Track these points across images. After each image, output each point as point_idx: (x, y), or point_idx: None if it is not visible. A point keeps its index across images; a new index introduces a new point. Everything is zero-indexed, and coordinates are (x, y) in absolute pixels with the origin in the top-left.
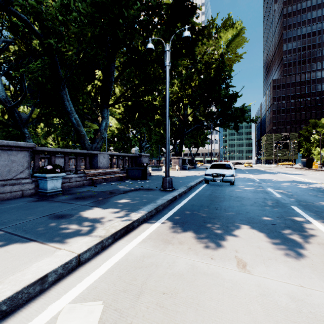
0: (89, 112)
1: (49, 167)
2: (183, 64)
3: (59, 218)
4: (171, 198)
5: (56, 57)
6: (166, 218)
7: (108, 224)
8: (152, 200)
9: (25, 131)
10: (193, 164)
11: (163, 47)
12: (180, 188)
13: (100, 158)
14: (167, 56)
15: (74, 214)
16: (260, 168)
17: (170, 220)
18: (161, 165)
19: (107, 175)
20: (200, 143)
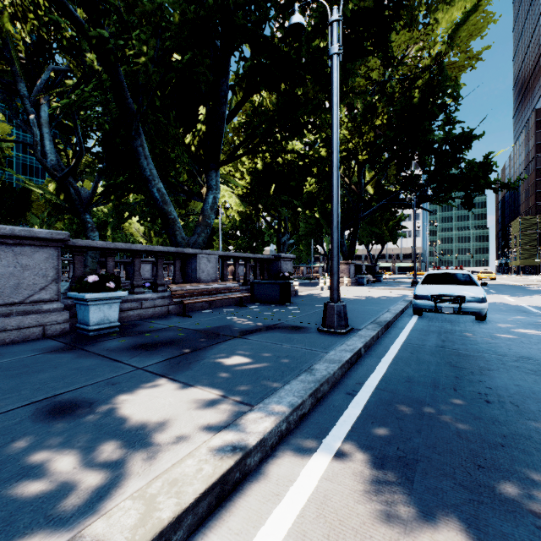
0: (187, 180)
1: (91, 280)
2: (358, 86)
3: (55, 418)
4: (349, 356)
5: (121, 73)
6: (345, 434)
7: (166, 458)
8: (301, 361)
9: (87, 218)
10: (375, 274)
11: (323, 38)
12: (365, 328)
13: (202, 263)
14: (335, 33)
15: (102, 401)
16: (517, 283)
17: (361, 445)
18: (315, 276)
19: (214, 295)
20: (388, 235)
